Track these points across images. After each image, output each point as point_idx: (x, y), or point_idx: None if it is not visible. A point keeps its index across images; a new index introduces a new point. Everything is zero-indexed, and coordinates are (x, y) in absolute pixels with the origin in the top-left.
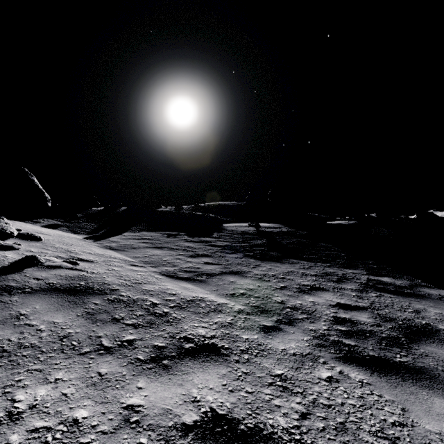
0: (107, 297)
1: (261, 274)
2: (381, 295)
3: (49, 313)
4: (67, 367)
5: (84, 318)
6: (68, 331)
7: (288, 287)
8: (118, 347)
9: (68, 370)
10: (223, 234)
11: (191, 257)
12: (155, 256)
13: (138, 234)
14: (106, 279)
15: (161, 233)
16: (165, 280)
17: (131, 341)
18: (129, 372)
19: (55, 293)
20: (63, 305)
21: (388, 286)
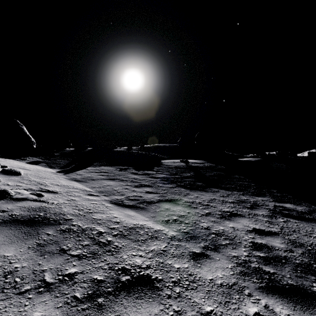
0: (59, 228)
1: (190, 201)
2: (287, 220)
3: (3, 246)
4: (1, 311)
5: (34, 250)
6: (15, 265)
7: (212, 213)
8: (58, 283)
9: (1, 315)
10: (161, 168)
11: (136, 187)
12: (108, 186)
13: (98, 168)
14: (63, 210)
15: (116, 167)
16: (113, 208)
17: (72, 275)
18: (62, 315)
19: (14, 224)
20: (18, 237)
21: (291, 211)
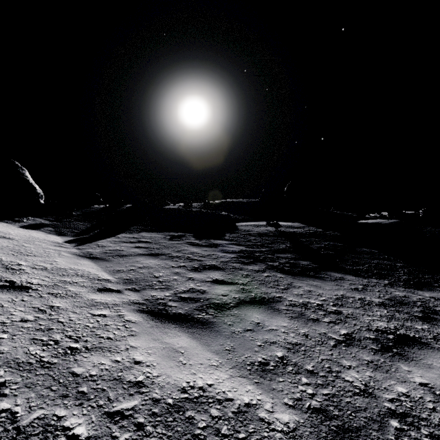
0: None
1: (299, 303)
2: None
3: None
4: None
5: None
6: None
7: (356, 337)
8: None
9: None
10: (237, 235)
11: (194, 270)
12: (144, 269)
13: (135, 236)
14: None
15: (164, 234)
16: (139, 328)
17: None
18: None
19: None
20: None
21: None
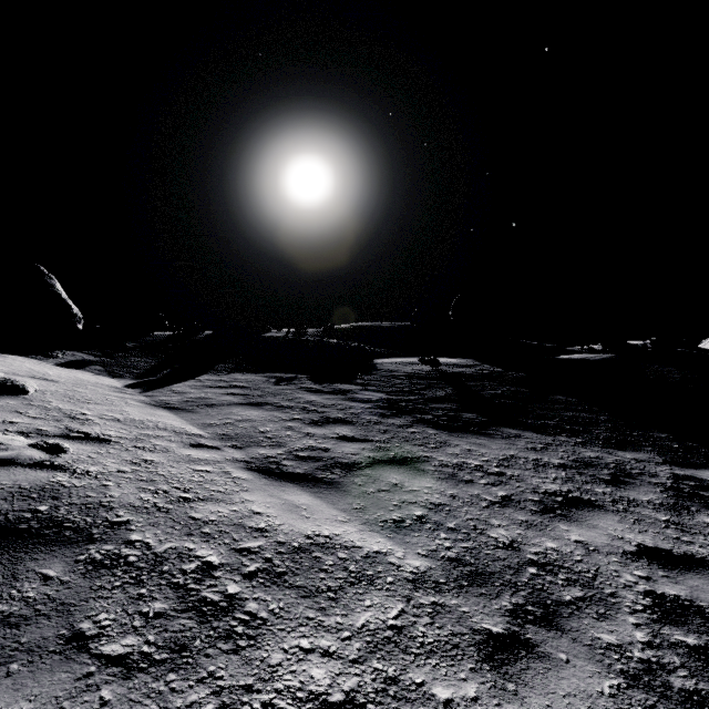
0: (86, 553)
1: (452, 464)
2: None
3: None
4: None
5: None
6: None
7: (515, 499)
8: None
9: None
10: (375, 377)
11: (314, 424)
12: (245, 422)
13: (225, 378)
14: (109, 494)
15: (267, 376)
16: (252, 485)
17: None
18: None
19: None
20: None
21: None
